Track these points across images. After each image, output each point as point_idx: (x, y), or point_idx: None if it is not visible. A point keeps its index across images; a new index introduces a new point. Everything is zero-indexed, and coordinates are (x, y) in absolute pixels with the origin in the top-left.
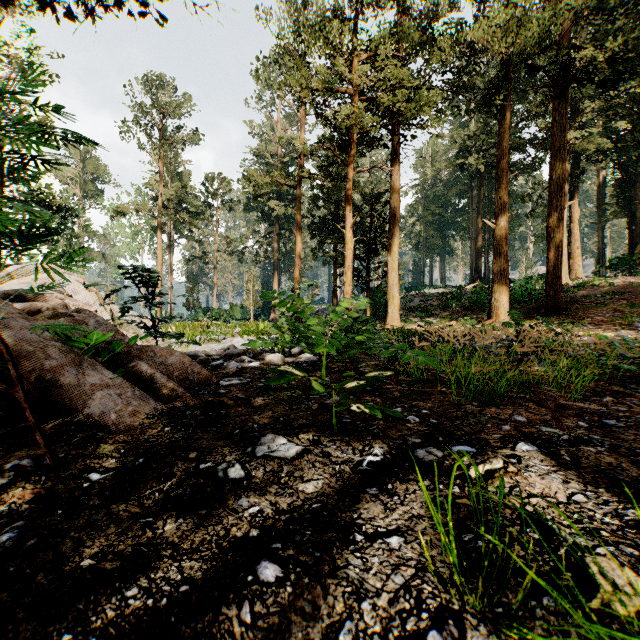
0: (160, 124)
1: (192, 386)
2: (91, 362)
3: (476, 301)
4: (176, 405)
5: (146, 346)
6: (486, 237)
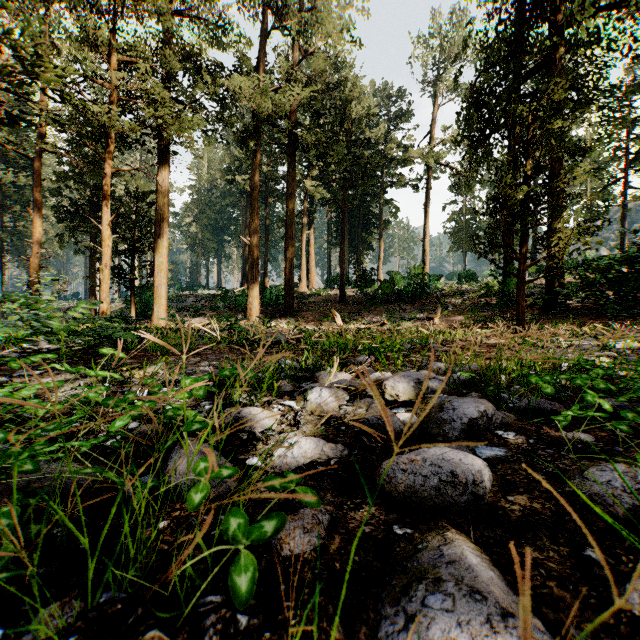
0: None
1: None
2: None
3: (239, 303)
4: None
5: None
6: None
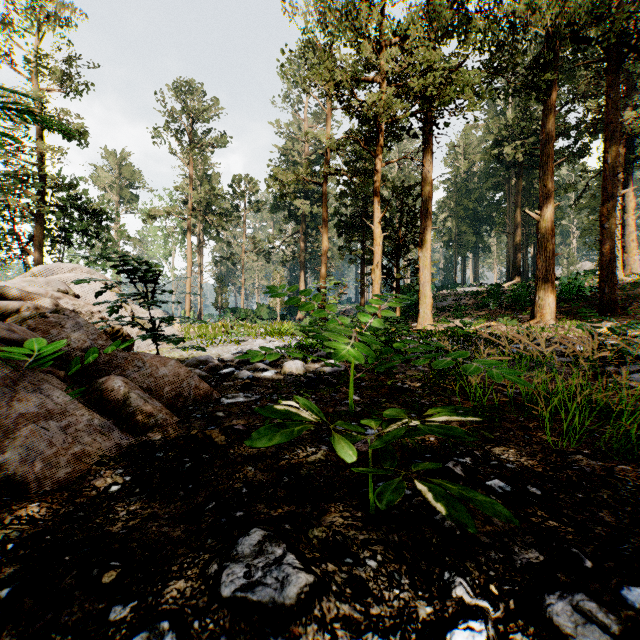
0: (190, 128)
1: (186, 404)
2: (37, 379)
3: (516, 300)
4: (151, 437)
5: (134, 353)
6: (524, 232)
